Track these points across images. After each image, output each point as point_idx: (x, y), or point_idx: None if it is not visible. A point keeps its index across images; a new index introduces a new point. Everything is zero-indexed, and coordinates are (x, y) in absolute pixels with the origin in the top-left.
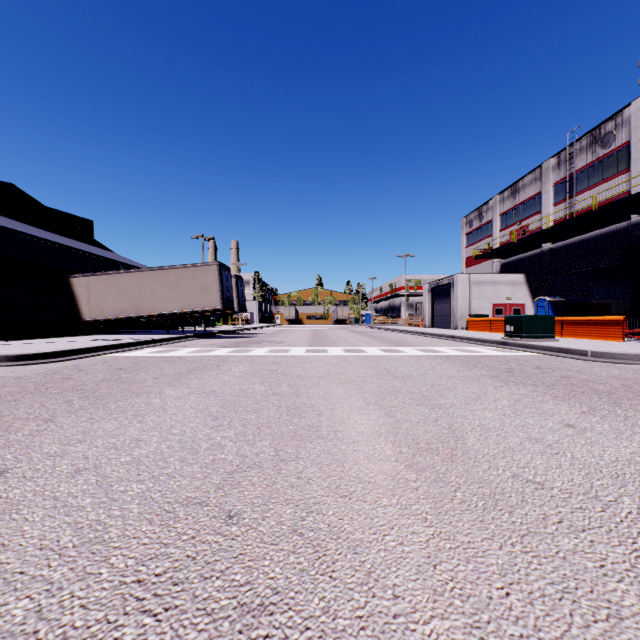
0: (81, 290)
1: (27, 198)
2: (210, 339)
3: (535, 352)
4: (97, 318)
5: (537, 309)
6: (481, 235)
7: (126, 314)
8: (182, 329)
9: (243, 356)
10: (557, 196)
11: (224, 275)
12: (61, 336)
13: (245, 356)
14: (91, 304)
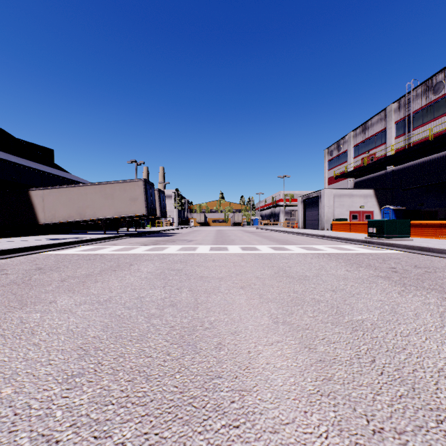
0: (38, 200)
1: (1, 131)
2: (137, 238)
3: (399, 250)
4: (50, 222)
5: (383, 215)
6: (339, 161)
7: (72, 219)
8: (117, 230)
9: (157, 254)
10: (398, 131)
11: (148, 189)
12: (26, 235)
13: (158, 254)
14: (45, 211)
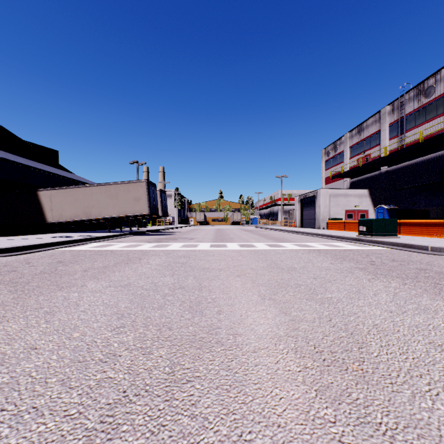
0: (46, 200)
1: (8, 133)
2: (140, 236)
3: (385, 247)
4: (57, 221)
5: (377, 214)
6: (336, 162)
7: (79, 218)
8: (121, 229)
9: (162, 250)
10: (391, 133)
11: (151, 189)
12: (33, 234)
13: (163, 250)
14: (53, 210)
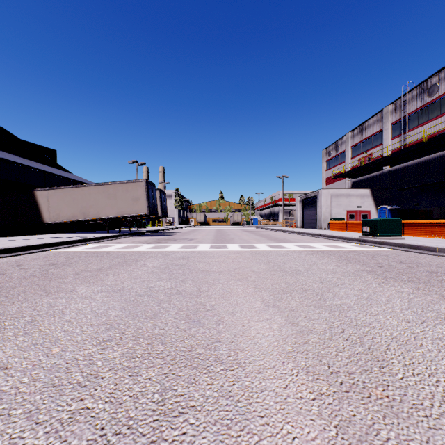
0: (43, 200)
1: (5, 133)
2: (139, 237)
3: (390, 248)
4: (55, 221)
5: (380, 214)
6: (337, 161)
7: (76, 218)
8: (119, 229)
9: (160, 251)
10: (394, 132)
11: (150, 189)
12: (31, 234)
13: (161, 251)
14: (50, 211)
